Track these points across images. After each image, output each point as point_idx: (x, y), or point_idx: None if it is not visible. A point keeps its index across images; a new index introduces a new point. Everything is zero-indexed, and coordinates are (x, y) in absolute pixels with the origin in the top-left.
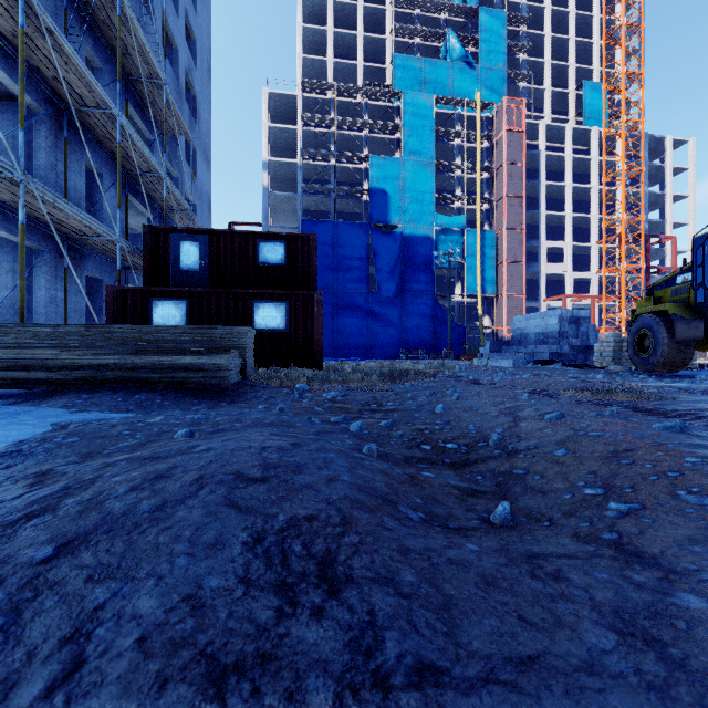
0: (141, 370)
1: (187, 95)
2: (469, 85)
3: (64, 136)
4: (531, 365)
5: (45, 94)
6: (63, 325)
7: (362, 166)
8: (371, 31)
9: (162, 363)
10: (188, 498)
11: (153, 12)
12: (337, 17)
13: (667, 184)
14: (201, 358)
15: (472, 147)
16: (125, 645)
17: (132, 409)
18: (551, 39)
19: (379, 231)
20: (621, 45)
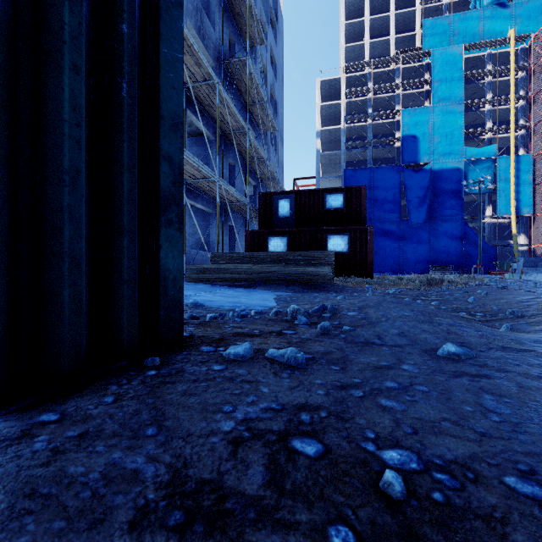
0: (287, 274)
1: (270, 101)
2: (501, 24)
3: (222, 149)
4: None
5: (215, 129)
6: (242, 253)
7: (394, 119)
8: (401, 7)
9: (297, 271)
10: (382, 303)
11: (256, 58)
12: (373, 6)
13: None
14: (317, 269)
15: (505, 80)
16: (397, 317)
17: (293, 292)
18: None
19: (410, 170)
20: None
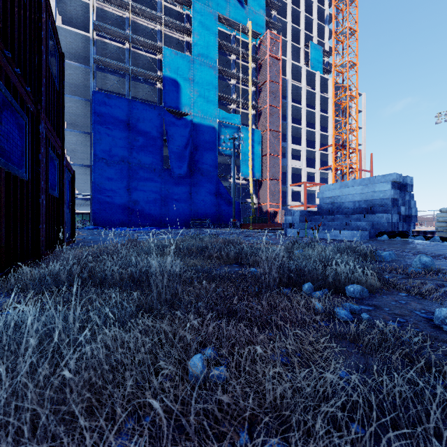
0: None
1: None
2: (241, 19)
3: None
4: (387, 238)
5: None
6: None
7: (156, 57)
8: None
9: None
10: None
11: None
12: None
13: (353, 118)
14: None
15: (244, 65)
16: None
17: None
18: (290, 8)
19: (172, 115)
20: (342, 11)
